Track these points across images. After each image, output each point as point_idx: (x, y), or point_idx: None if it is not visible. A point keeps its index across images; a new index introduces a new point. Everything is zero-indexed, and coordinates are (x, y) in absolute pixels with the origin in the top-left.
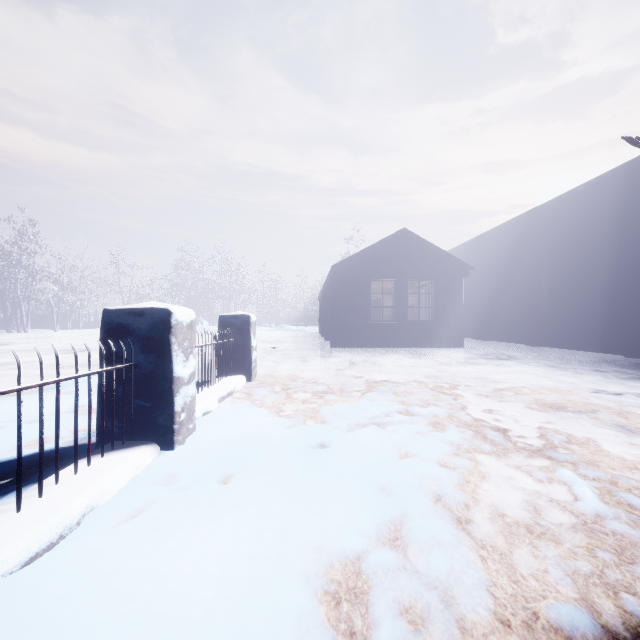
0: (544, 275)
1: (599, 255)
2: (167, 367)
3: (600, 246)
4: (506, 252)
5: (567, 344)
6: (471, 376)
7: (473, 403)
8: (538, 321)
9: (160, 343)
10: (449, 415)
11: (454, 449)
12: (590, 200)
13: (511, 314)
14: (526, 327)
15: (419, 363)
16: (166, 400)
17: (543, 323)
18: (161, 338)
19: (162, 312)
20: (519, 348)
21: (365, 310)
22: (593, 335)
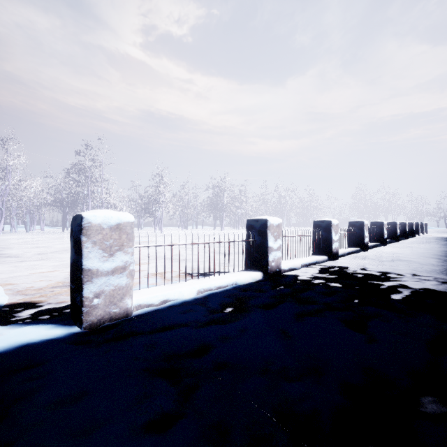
0: None
1: None
2: (423, 227)
3: None
4: None
5: None
6: None
7: None
8: None
9: (422, 225)
10: None
11: None
12: None
13: None
14: None
15: None
16: (422, 230)
17: None
18: (422, 225)
19: (422, 223)
20: None
21: None
22: None
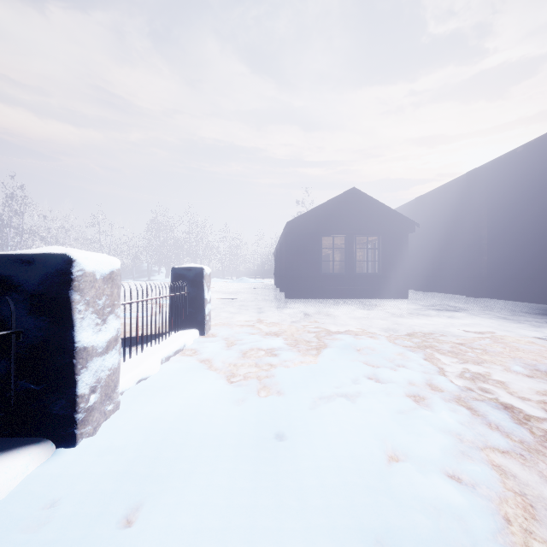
0: (483, 231)
1: (539, 211)
2: (66, 335)
3: (540, 203)
4: (445, 211)
5: (506, 295)
6: (428, 329)
7: (446, 364)
8: (478, 274)
9: (54, 302)
10: (426, 382)
11: (457, 444)
12: (530, 160)
13: (450, 268)
14: (466, 279)
15: (371, 314)
16: (64, 380)
17: (482, 276)
18: (56, 295)
19: (59, 259)
20: (460, 299)
21: (317, 264)
22: (533, 287)
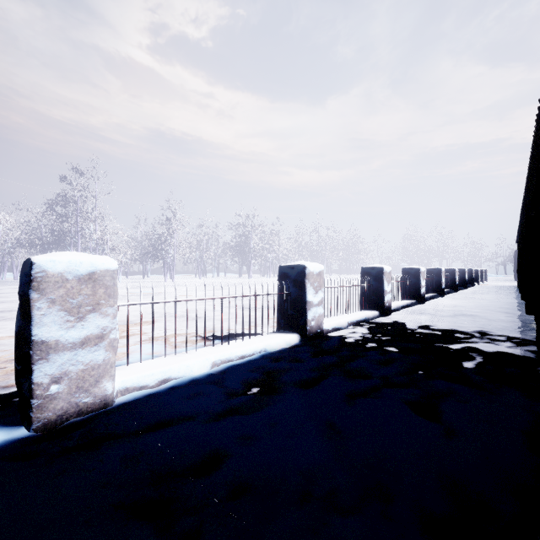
0: None
1: None
2: (482, 275)
3: None
4: None
5: None
6: None
7: None
8: None
9: (482, 272)
10: None
11: None
12: None
13: None
14: None
15: None
16: (482, 278)
17: None
18: (482, 272)
19: (482, 269)
20: None
21: None
22: None
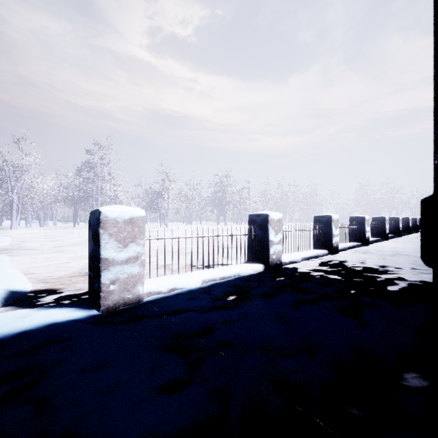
0: None
1: None
2: None
3: None
4: None
5: None
6: None
7: None
8: None
9: None
10: None
11: None
12: None
13: None
14: None
15: None
16: None
17: None
18: None
19: None
20: None
21: None
22: None
